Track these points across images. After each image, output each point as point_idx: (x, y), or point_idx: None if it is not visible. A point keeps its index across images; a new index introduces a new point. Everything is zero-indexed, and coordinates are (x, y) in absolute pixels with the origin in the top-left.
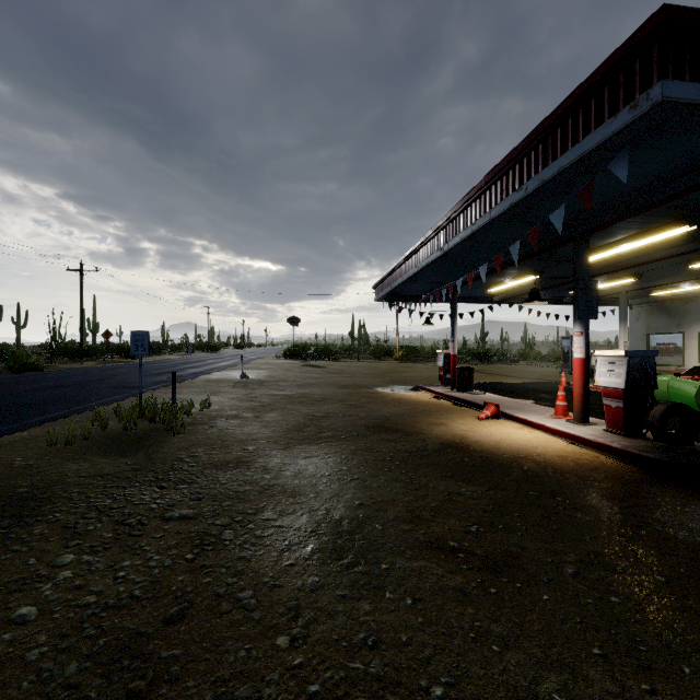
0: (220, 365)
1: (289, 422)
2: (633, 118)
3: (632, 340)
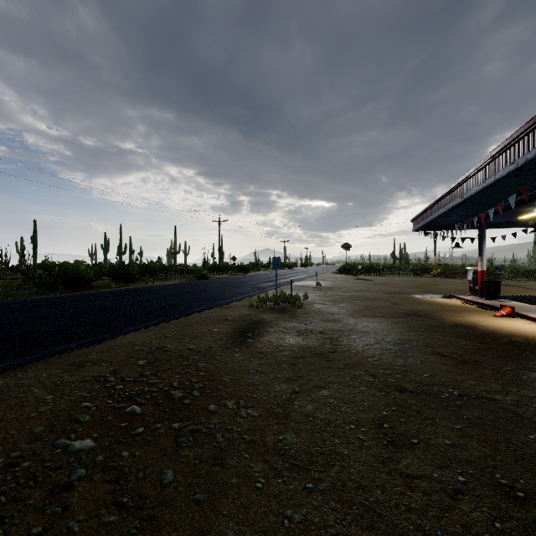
0: (298, 277)
1: (354, 308)
2: None
3: None
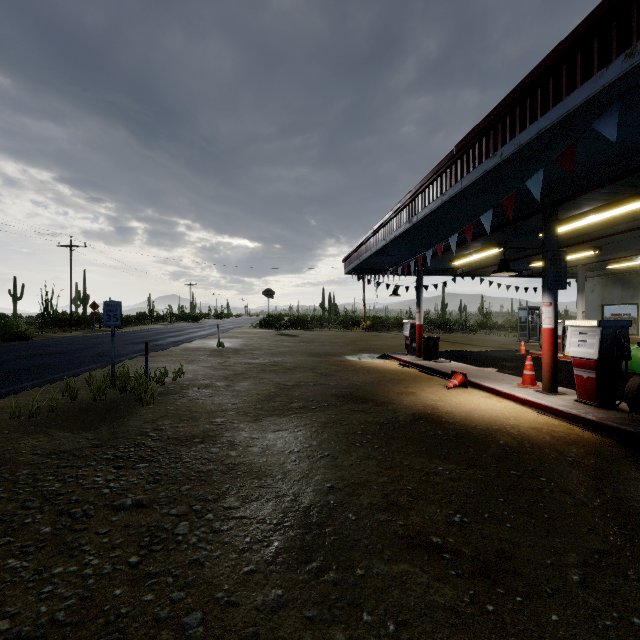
0: (199, 334)
1: (260, 392)
2: (630, 67)
3: (588, 311)
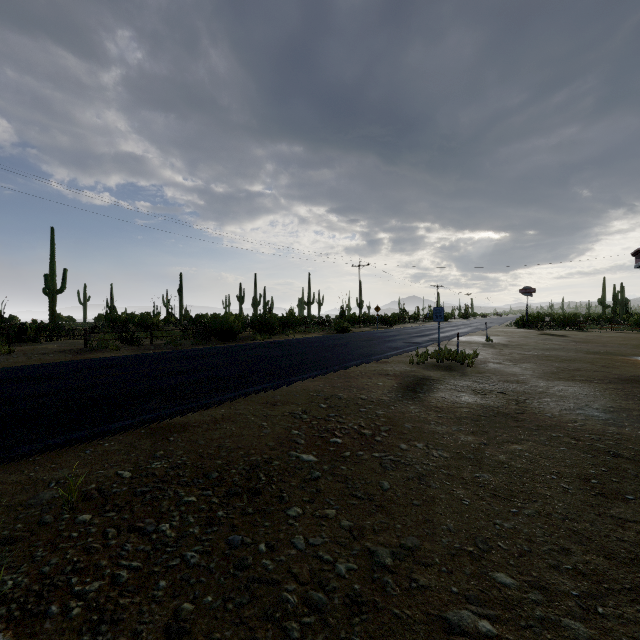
0: (460, 332)
1: (544, 369)
2: None
3: None
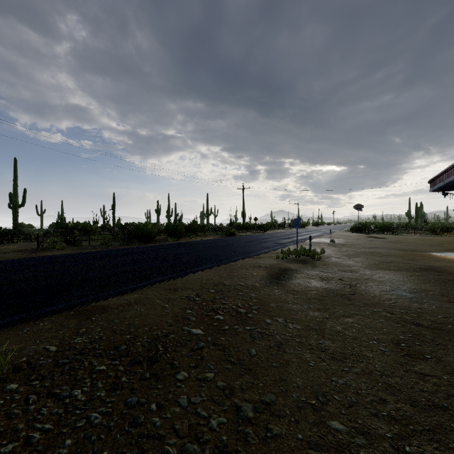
0: (312, 235)
1: (369, 262)
2: None
3: None
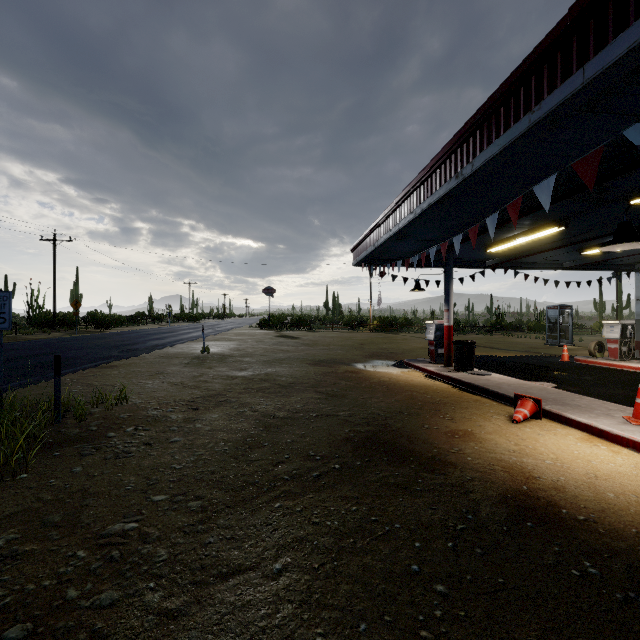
0: (189, 336)
1: (230, 436)
2: None
3: (639, 309)
